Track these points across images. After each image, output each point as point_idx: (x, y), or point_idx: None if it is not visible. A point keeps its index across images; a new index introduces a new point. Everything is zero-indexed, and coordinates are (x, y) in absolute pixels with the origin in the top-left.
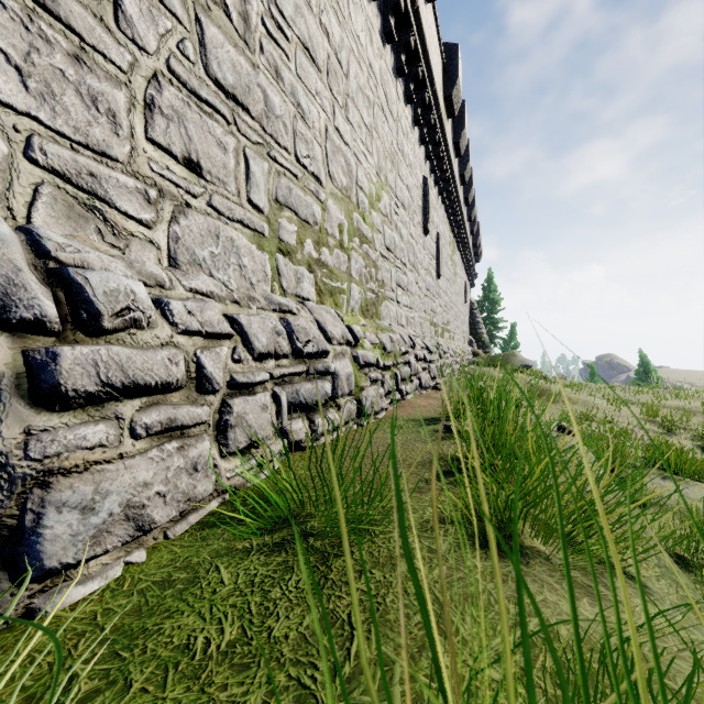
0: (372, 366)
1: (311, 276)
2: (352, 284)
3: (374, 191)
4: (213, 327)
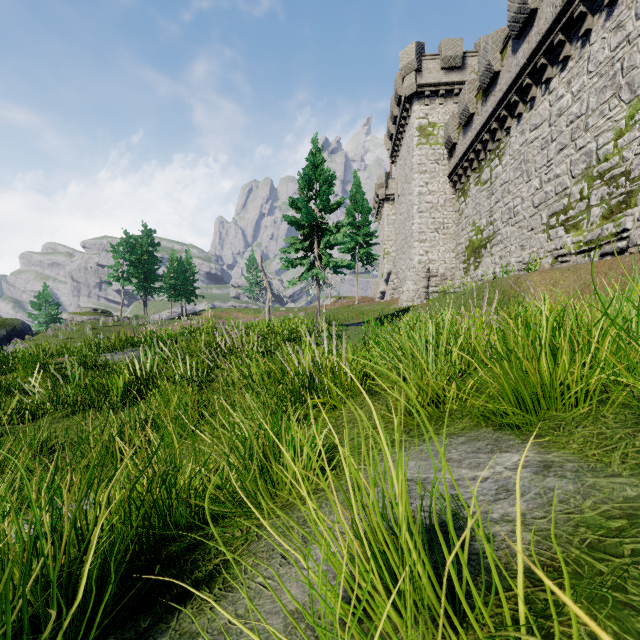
0: (564, 255)
1: (562, 227)
2: (592, 209)
3: (624, 122)
4: (518, 261)
